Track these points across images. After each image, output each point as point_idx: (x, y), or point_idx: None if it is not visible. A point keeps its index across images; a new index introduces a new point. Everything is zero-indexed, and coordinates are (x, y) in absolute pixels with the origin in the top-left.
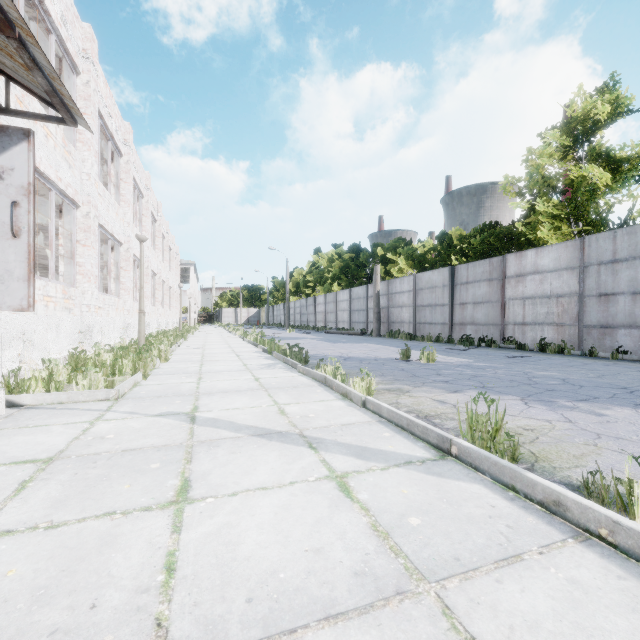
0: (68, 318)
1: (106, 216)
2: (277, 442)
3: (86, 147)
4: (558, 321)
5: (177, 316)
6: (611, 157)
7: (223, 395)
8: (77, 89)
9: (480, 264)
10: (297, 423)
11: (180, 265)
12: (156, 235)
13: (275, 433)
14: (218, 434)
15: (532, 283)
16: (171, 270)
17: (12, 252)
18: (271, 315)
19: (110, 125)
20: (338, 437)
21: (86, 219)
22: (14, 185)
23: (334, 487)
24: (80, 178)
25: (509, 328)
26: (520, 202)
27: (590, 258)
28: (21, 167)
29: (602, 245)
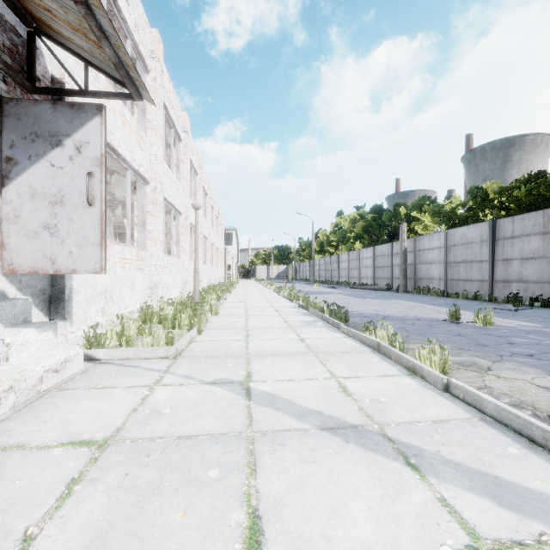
0: (140, 276)
1: (169, 191)
2: (357, 447)
3: (154, 133)
4: None
5: (222, 272)
6: None
7: (273, 359)
8: (147, 85)
9: (530, 216)
10: (370, 412)
11: (225, 230)
12: (207, 206)
13: (349, 428)
14: (279, 421)
15: None
16: (218, 235)
17: (88, 219)
18: (298, 271)
19: (172, 115)
20: (440, 447)
21: (154, 193)
22: (89, 157)
23: None
24: (149, 159)
25: None
26: None
27: None
28: (95, 140)
29: None
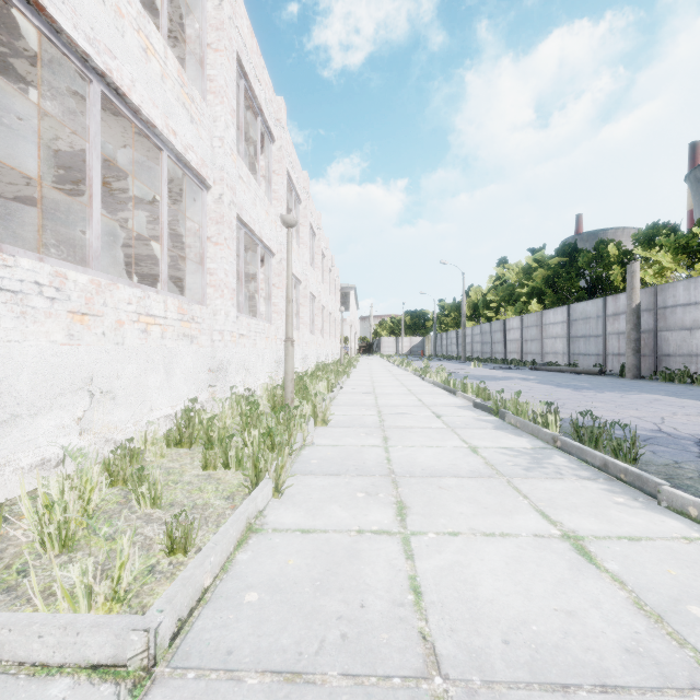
0: (189, 351)
1: (252, 212)
2: None
3: (218, 99)
4: None
5: (337, 346)
6: None
7: None
8: (207, 17)
9: None
10: None
11: (340, 290)
12: (315, 252)
13: None
14: None
15: None
16: (331, 294)
17: None
18: (439, 344)
19: (257, 92)
20: None
21: (218, 205)
22: None
23: None
24: (210, 145)
25: None
26: None
27: None
28: None
29: None
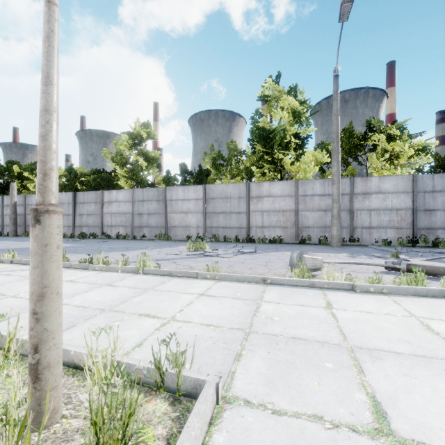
0: None
1: None
2: None
3: None
4: (125, 225)
5: None
6: (147, 156)
7: None
8: None
9: (91, 193)
10: None
11: None
12: None
13: None
14: None
15: (115, 206)
16: None
17: None
18: None
19: None
20: (1, 270)
21: None
22: None
23: (5, 275)
24: None
25: (105, 228)
26: (112, 164)
27: (136, 198)
28: None
29: (139, 193)
